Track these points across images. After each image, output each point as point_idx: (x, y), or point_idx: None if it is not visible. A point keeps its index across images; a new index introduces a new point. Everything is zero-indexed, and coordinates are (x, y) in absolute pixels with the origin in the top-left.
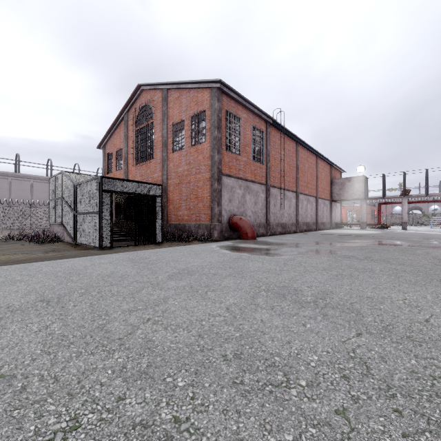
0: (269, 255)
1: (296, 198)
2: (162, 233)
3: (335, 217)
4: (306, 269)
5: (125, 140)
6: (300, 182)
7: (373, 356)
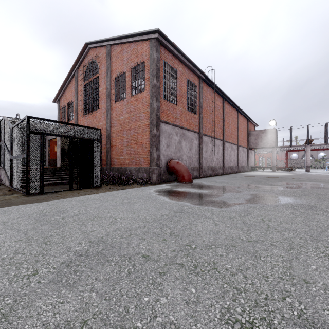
0: (215, 204)
1: (223, 146)
2: (100, 177)
3: (251, 161)
4: (285, 236)
5: (75, 94)
6: (226, 133)
7: None
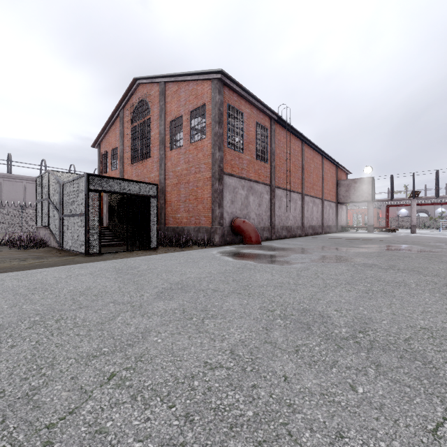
0: (278, 263)
1: (302, 200)
2: (157, 238)
3: (341, 220)
4: (326, 282)
5: (121, 138)
6: (306, 184)
7: None
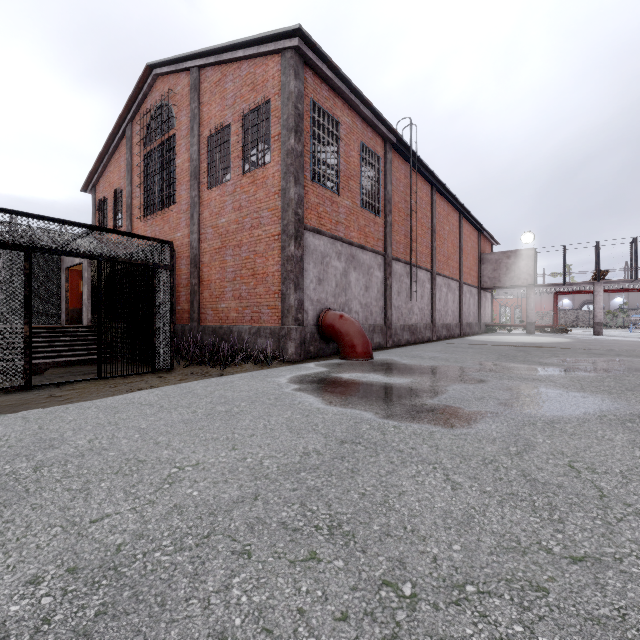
0: (435, 417)
1: (432, 282)
2: (171, 349)
3: (485, 315)
4: None
5: (127, 174)
6: (438, 256)
7: None
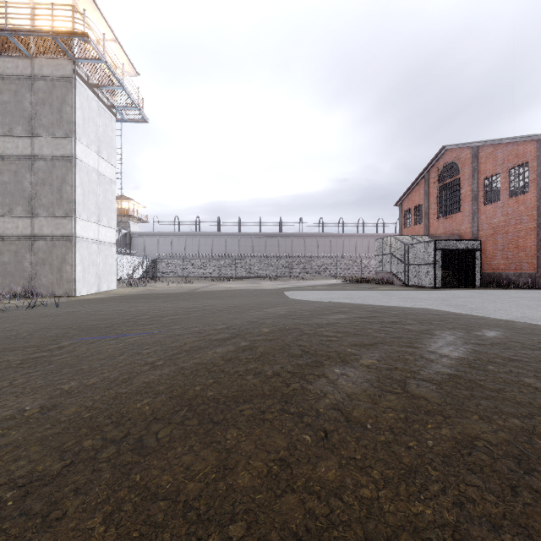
0: None
1: None
2: (480, 280)
3: None
4: None
5: (426, 197)
6: None
7: None
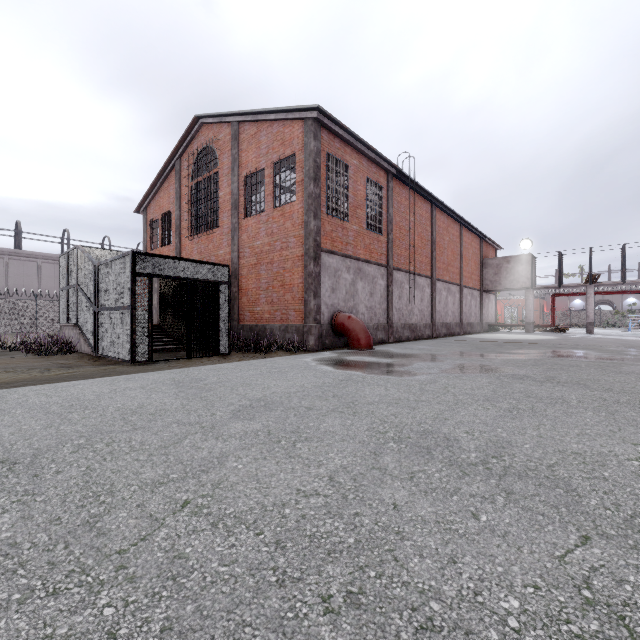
0: (395, 374)
1: (431, 287)
2: (229, 340)
3: (488, 315)
4: (458, 398)
5: (176, 200)
6: (437, 264)
7: (633, 599)
